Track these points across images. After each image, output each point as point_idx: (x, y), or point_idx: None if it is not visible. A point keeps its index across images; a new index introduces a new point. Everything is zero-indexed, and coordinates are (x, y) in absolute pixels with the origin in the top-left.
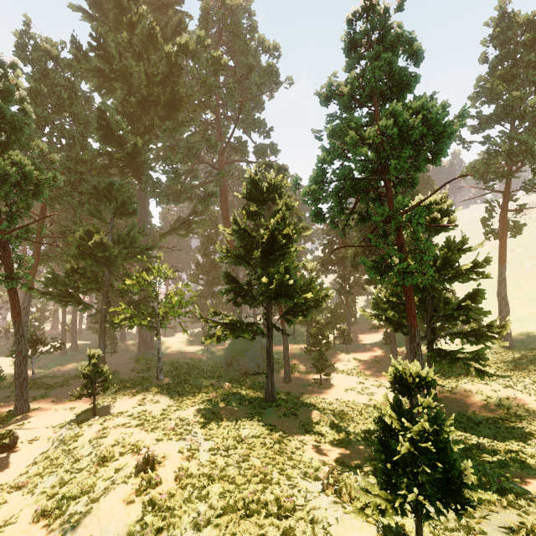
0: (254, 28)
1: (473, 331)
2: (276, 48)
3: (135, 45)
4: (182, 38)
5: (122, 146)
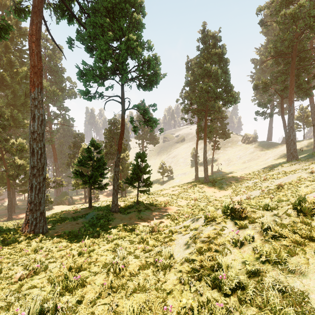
0: (64, 71)
1: None
2: (75, 84)
3: (13, 74)
4: (44, 84)
5: (14, 121)
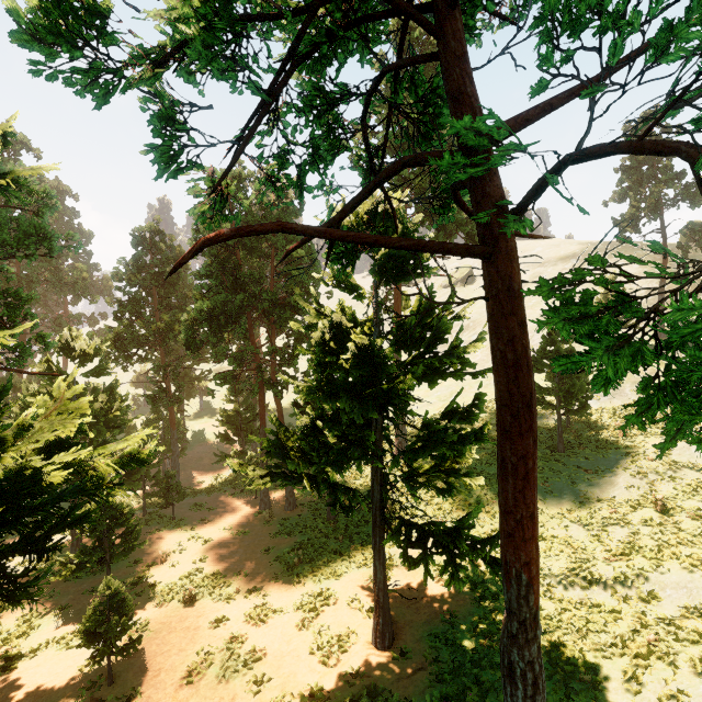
0: None
1: (435, 465)
2: None
3: None
4: None
5: None
